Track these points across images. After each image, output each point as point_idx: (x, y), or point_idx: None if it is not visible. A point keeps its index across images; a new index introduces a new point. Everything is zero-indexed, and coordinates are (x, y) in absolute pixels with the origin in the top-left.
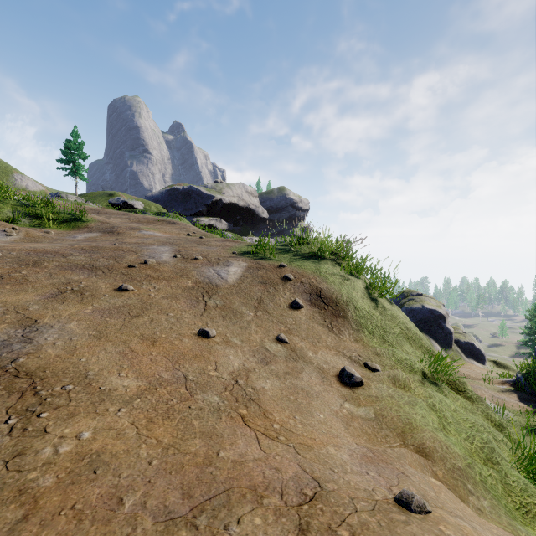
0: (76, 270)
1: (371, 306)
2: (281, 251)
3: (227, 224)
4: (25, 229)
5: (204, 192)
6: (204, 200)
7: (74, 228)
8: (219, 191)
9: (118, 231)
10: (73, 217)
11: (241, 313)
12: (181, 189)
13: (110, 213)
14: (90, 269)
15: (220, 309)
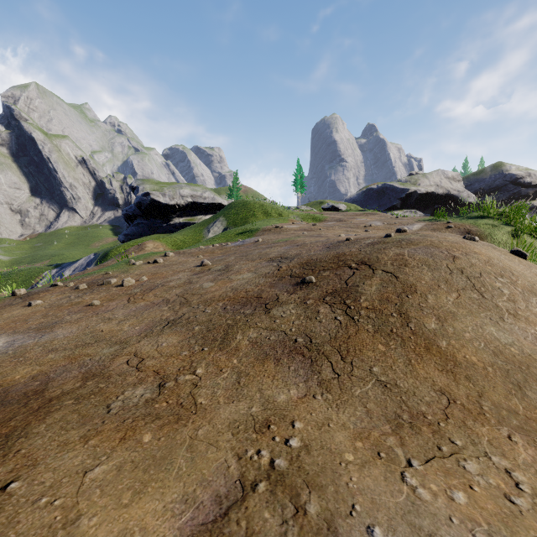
0: (346, 228)
1: (509, 238)
2: (454, 217)
3: (422, 215)
4: (305, 222)
5: (398, 186)
6: (398, 194)
7: (320, 221)
8: (413, 183)
9: (344, 220)
10: (317, 216)
11: None
12: (375, 188)
13: (329, 214)
14: (350, 227)
15: None
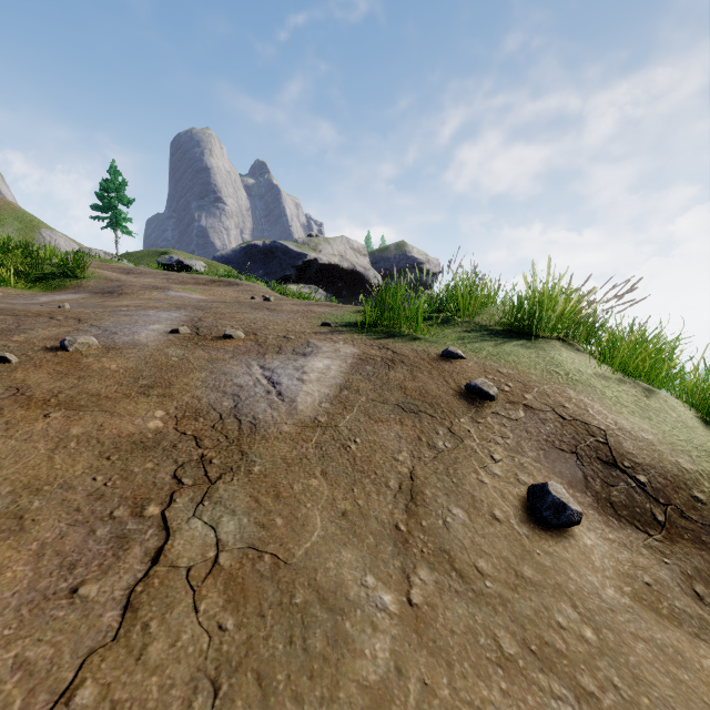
0: None
1: None
2: (431, 321)
3: (325, 294)
4: None
5: (293, 248)
6: (293, 260)
7: (57, 288)
8: (313, 248)
9: (123, 291)
10: (61, 271)
11: (335, 607)
12: (261, 246)
13: (145, 273)
14: None
15: (225, 588)
